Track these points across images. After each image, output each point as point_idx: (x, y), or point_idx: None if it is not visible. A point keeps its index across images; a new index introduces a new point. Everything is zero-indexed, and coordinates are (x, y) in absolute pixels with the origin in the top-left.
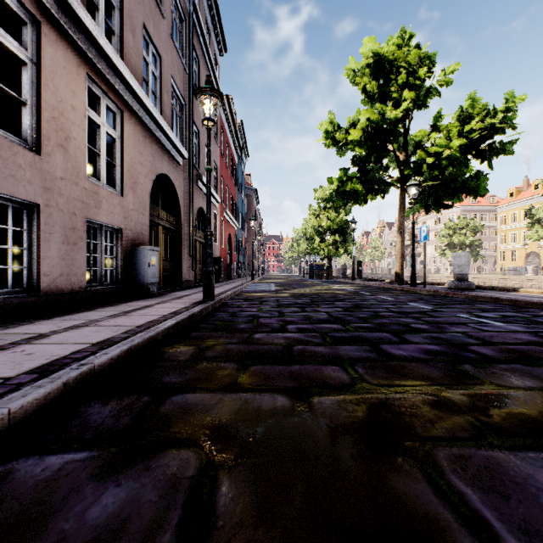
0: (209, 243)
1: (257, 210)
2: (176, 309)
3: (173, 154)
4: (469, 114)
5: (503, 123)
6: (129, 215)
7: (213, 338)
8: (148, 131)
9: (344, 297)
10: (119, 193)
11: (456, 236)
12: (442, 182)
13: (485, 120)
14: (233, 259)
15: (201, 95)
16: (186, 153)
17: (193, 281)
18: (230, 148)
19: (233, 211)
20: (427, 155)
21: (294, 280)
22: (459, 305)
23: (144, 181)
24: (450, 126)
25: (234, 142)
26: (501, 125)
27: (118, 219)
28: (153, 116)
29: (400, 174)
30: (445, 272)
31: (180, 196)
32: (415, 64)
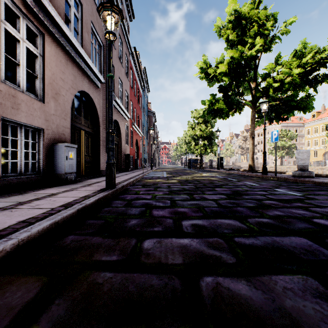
0: (110, 139)
1: (155, 126)
2: (74, 198)
3: (92, 78)
4: (302, 53)
5: (326, 60)
6: (50, 119)
7: (88, 249)
8: (70, 57)
9: (219, 183)
10: (40, 100)
11: (279, 141)
12: (281, 102)
13: (316, 56)
14: (139, 155)
15: (103, 10)
16: (102, 79)
17: None
18: (137, 84)
19: (139, 125)
20: (273, 82)
21: (179, 169)
22: (319, 191)
23: (66, 94)
24: (289, 62)
25: (140, 80)
26: (324, 61)
27: (39, 120)
28: (72, 44)
29: (252, 97)
30: (272, 164)
31: (98, 110)
32: (264, 18)
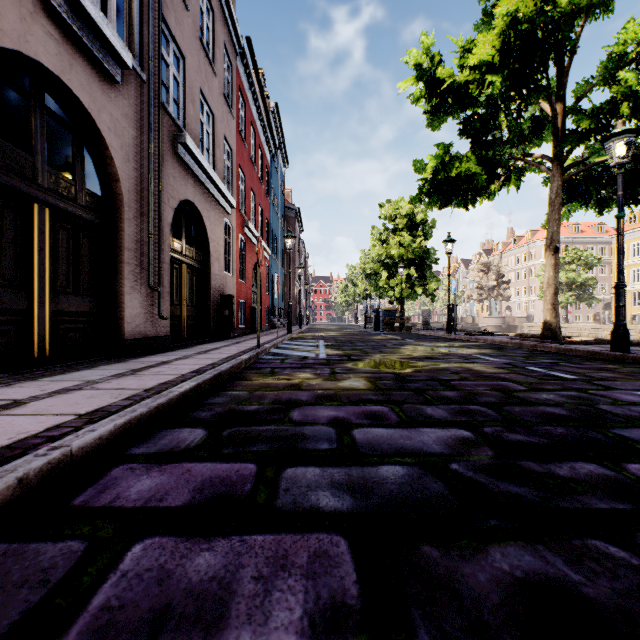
0: None
1: (301, 242)
2: None
3: (80, 34)
4: None
5: None
6: None
7: None
8: None
9: (549, 399)
10: None
11: (563, 273)
12: (635, 155)
13: None
14: (264, 301)
15: None
16: (127, 54)
17: (166, 338)
18: (257, 136)
19: (264, 232)
20: (636, 82)
21: (354, 333)
22: None
23: None
24: None
25: (264, 130)
26: None
27: None
28: None
29: (556, 141)
30: None
31: (117, 152)
32: None
